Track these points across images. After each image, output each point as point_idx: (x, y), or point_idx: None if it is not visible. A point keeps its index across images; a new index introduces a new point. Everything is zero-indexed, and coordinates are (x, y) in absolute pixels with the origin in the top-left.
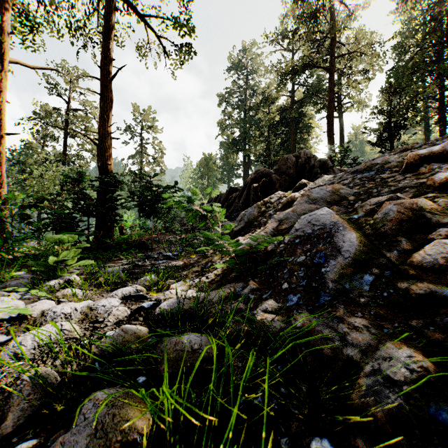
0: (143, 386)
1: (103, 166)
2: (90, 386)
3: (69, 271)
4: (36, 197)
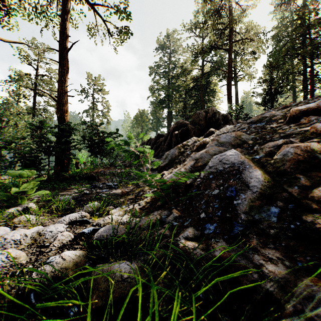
0: (73, 318)
1: (61, 117)
2: (22, 320)
3: (30, 198)
4: (5, 140)
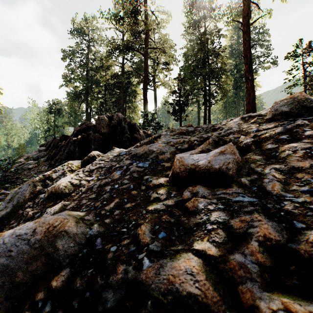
0: None
1: None
2: None
3: None
4: None
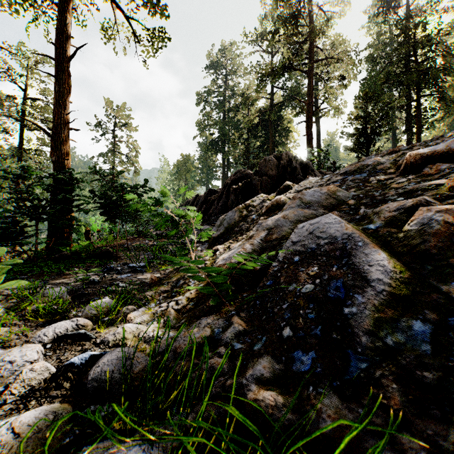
0: None
1: (58, 161)
2: None
3: None
4: None
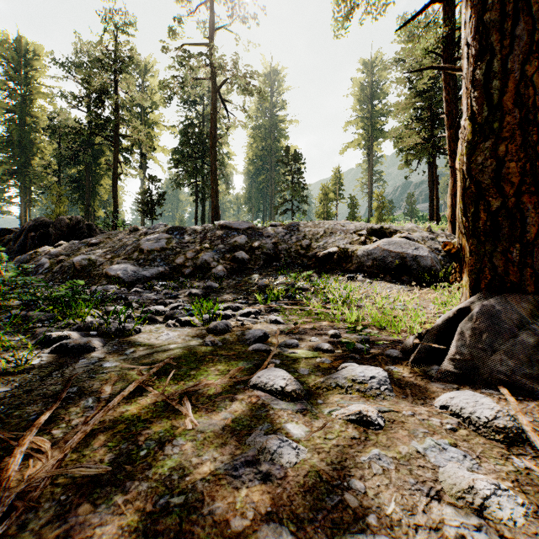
0: None
1: None
2: None
3: None
4: None
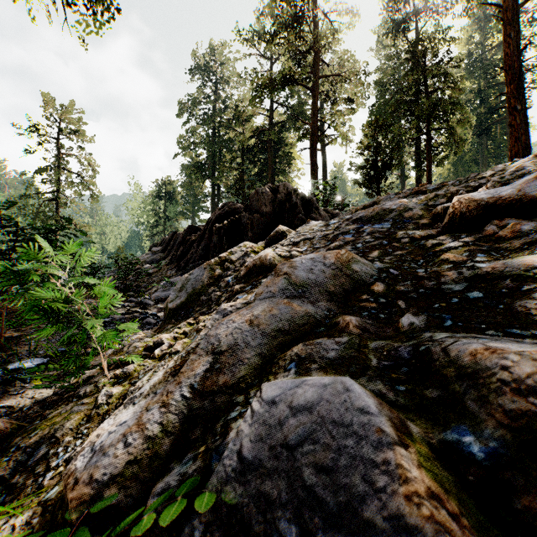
0: None
1: None
2: None
3: None
4: None
